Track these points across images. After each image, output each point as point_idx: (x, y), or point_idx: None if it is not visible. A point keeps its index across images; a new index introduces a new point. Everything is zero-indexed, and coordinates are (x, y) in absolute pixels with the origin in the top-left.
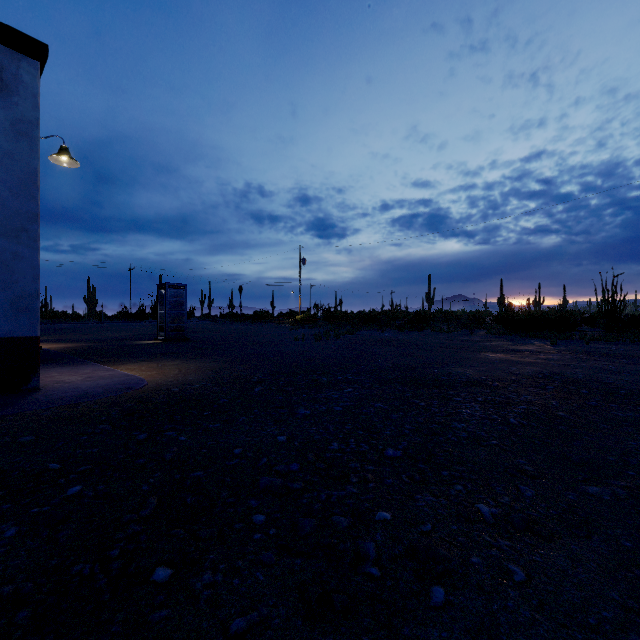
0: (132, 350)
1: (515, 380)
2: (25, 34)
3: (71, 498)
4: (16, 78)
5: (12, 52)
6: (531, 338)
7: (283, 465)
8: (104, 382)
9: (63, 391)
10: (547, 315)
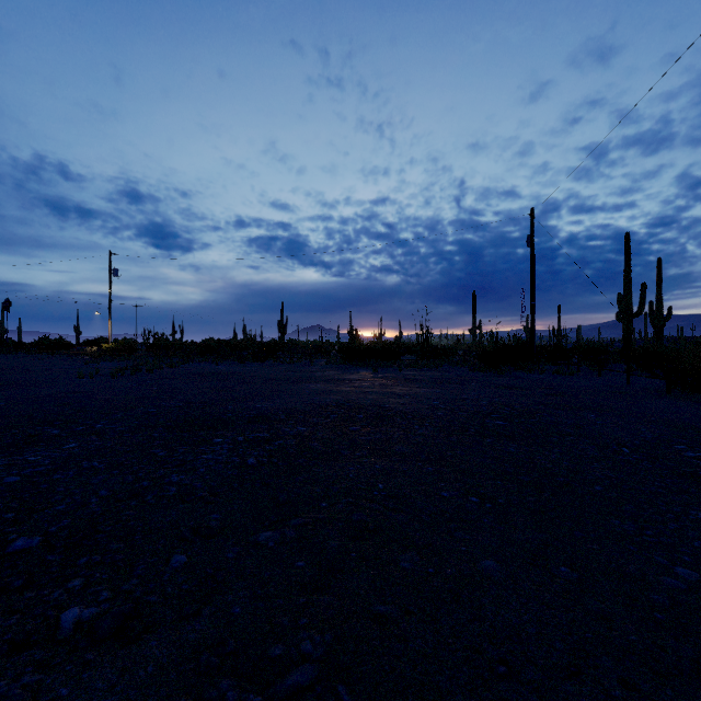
0: None
1: (307, 411)
2: None
3: None
4: None
5: None
6: (362, 367)
7: None
8: None
9: None
10: (376, 345)
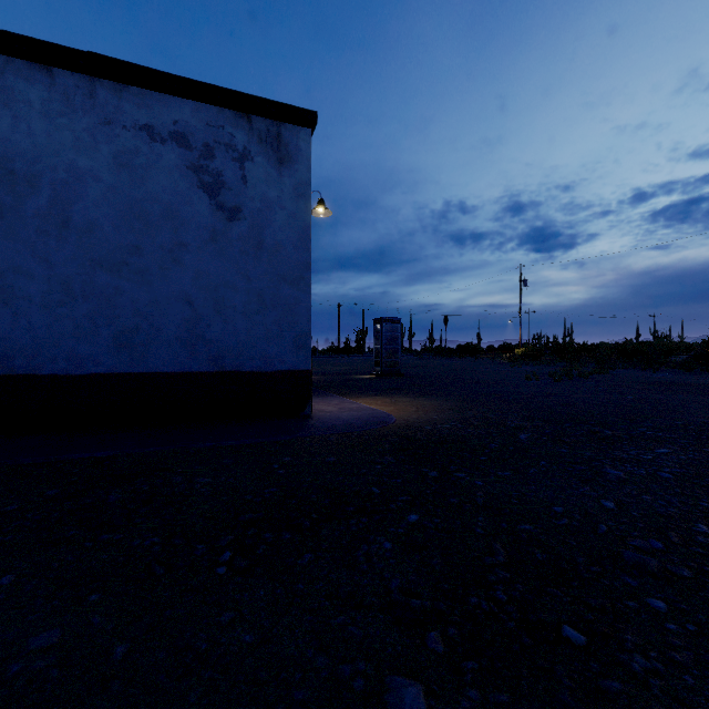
0: (358, 384)
1: None
2: (303, 108)
3: (415, 525)
4: (297, 148)
5: (294, 127)
6: None
7: (640, 539)
8: (357, 414)
9: (330, 420)
10: None
